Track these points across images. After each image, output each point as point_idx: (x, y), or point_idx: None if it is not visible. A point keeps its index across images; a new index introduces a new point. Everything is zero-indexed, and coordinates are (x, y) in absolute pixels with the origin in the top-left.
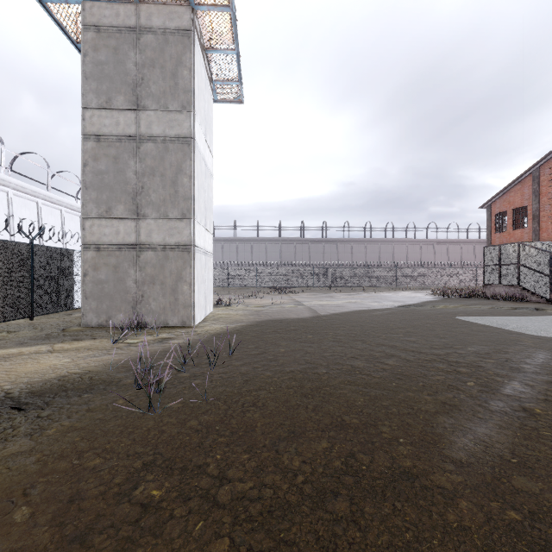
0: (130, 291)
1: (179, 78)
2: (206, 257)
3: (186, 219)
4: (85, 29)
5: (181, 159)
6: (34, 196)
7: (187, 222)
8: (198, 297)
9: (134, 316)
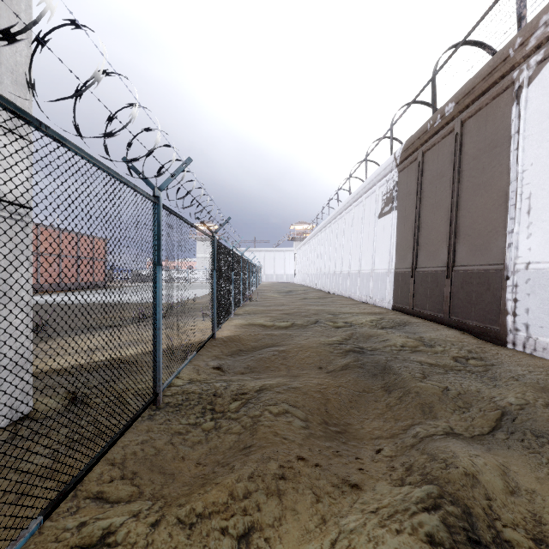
0: None
1: None
2: None
3: None
4: None
5: None
6: None
7: None
8: None
9: None
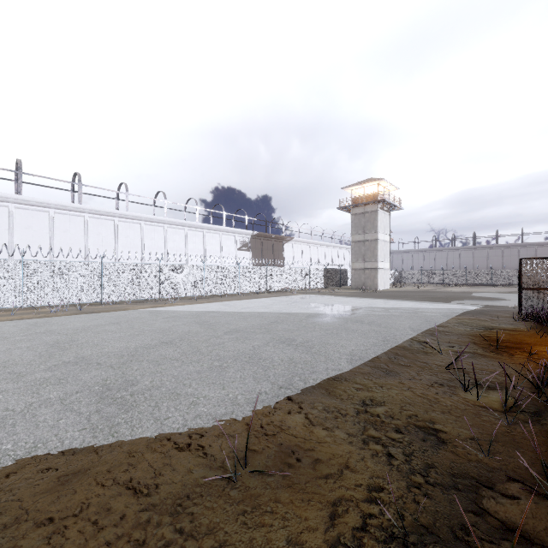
0: (362, 281)
1: (374, 223)
2: (385, 270)
3: (376, 261)
4: (352, 215)
5: (375, 245)
6: (330, 246)
7: (376, 262)
8: (380, 283)
9: (363, 286)
